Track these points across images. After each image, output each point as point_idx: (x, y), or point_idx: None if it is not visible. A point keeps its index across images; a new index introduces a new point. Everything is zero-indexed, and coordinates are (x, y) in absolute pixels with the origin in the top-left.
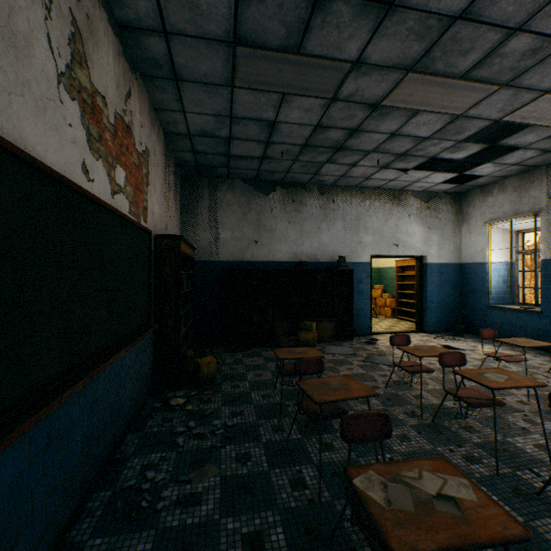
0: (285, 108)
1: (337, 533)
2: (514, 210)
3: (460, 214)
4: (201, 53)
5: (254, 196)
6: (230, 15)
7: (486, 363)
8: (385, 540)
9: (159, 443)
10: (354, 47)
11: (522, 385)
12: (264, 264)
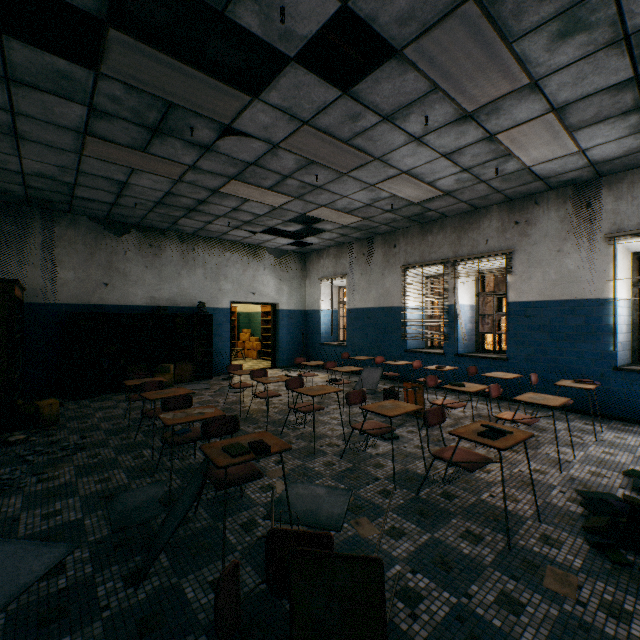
0: (136, 177)
1: (162, 467)
2: (334, 272)
3: (305, 270)
4: (49, 130)
5: (104, 236)
6: (82, 121)
7: (306, 383)
8: (166, 423)
9: (6, 464)
10: (189, 159)
11: (283, 380)
12: (117, 308)
